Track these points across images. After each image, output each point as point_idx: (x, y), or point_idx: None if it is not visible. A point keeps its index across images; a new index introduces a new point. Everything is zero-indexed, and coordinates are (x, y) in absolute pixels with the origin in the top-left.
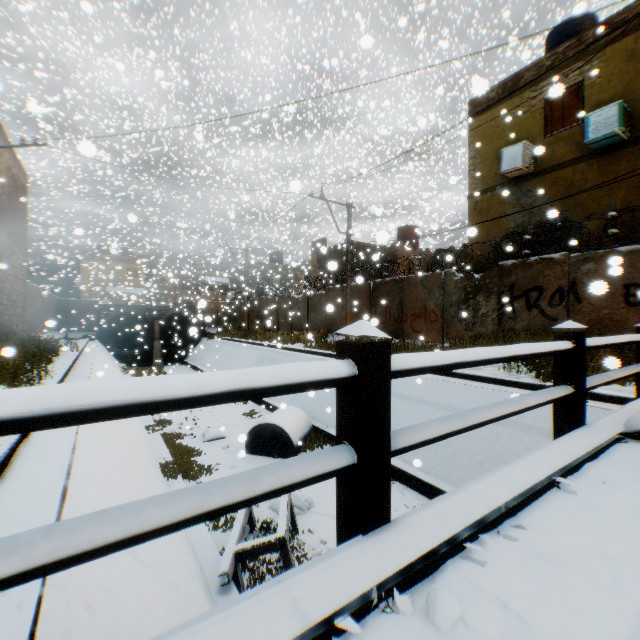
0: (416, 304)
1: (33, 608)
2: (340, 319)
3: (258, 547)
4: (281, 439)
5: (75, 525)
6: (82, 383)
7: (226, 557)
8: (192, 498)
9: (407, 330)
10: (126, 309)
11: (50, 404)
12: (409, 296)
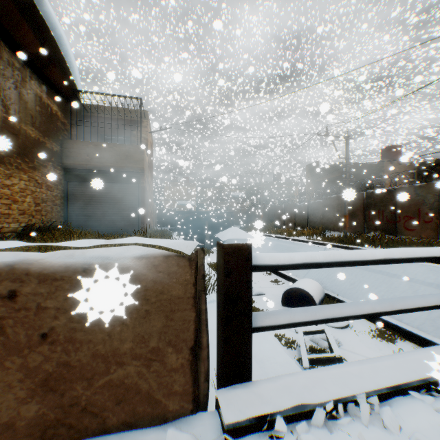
0: (408, 208)
1: (280, 348)
2: (335, 220)
3: (323, 359)
4: (307, 299)
5: (403, 299)
6: (404, 248)
7: (304, 360)
8: (435, 298)
9: (399, 228)
10: (190, 214)
11: (404, 254)
12: (401, 202)
